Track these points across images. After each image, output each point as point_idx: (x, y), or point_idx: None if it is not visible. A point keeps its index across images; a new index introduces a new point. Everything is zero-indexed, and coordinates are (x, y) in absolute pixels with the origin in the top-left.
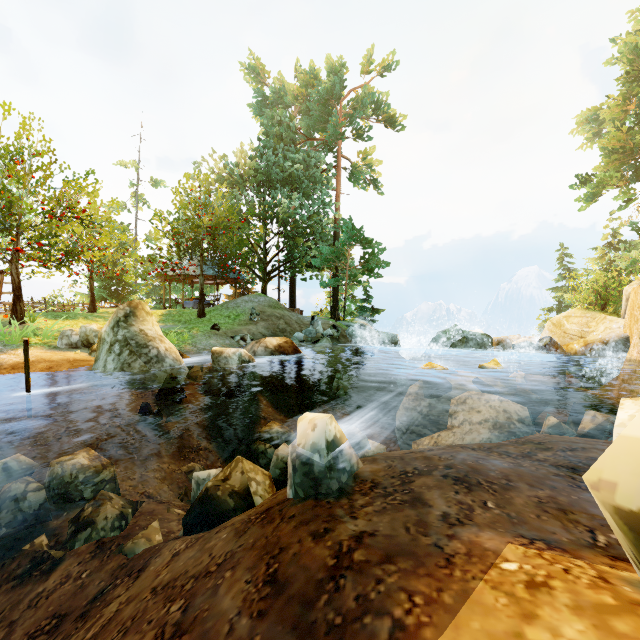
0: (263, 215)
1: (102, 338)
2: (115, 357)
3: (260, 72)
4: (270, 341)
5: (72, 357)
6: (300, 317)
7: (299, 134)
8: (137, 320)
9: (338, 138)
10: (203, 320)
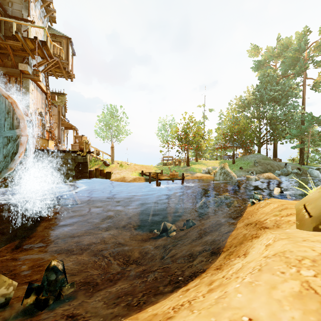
0: (258, 117)
1: (217, 171)
2: (222, 176)
3: (256, 50)
4: (264, 174)
5: (208, 175)
6: (278, 163)
7: (278, 76)
8: (226, 167)
9: (303, 71)
10: (234, 165)
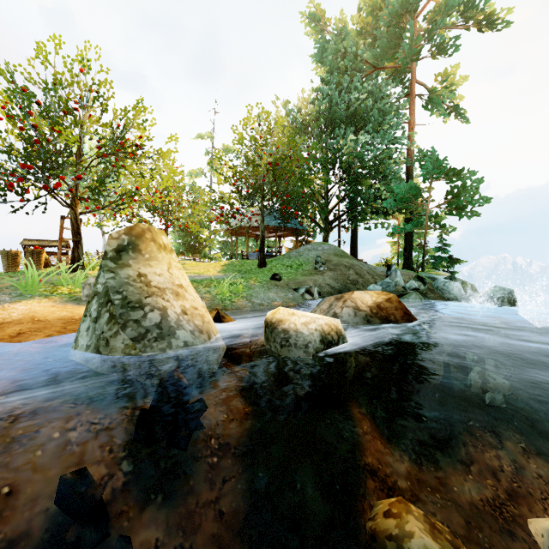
0: (325, 161)
1: None
2: (90, 324)
3: (321, 20)
4: (361, 298)
5: (81, 314)
6: (371, 267)
7: (365, 65)
8: (139, 257)
9: (413, 59)
10: (263, 270)
